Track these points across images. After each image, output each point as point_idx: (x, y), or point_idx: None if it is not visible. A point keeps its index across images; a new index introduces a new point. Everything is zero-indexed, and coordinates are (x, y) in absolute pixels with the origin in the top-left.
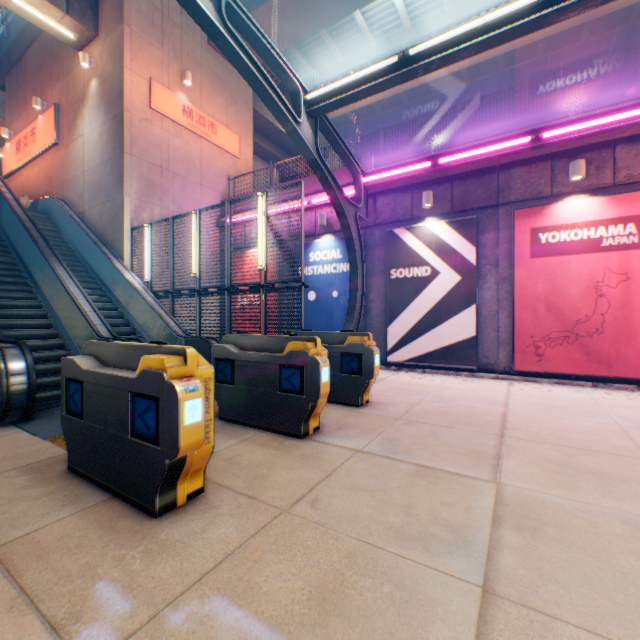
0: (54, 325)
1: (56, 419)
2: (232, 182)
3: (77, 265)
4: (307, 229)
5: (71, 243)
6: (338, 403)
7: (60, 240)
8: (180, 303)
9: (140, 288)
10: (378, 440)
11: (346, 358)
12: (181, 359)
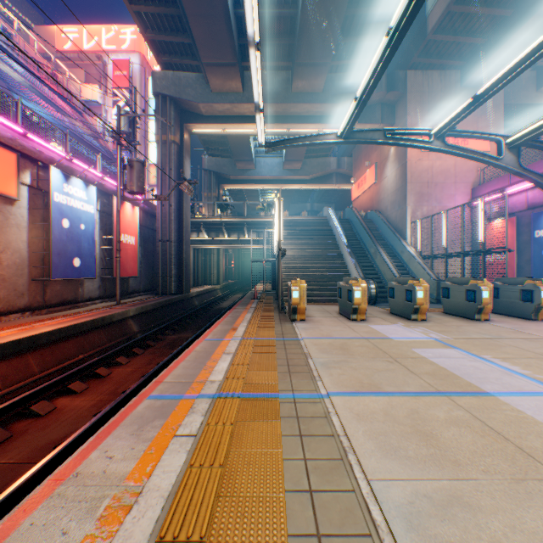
0: (377, 273)
1: (382, 305)
2: (480, 172)
3: (384, 244)
4: (541, 200)
5: (381, 233)
6: (518, 318)
7: (376, 232)
8: (438, 261)
9: (413, 255)
10: (513, 326)
11: (523, 293)
12: (417, 281)
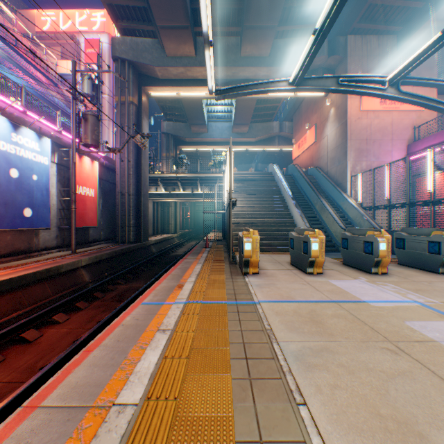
0: (321, 223)
1: (330, 255)
2: (415, 129)
3: (325, 197)
4: None
5: (321, 187)
6: None
7: (317, 186)
8: (376, 212)
9: (355, 206)
10: None
11: None
12: (378, 232)
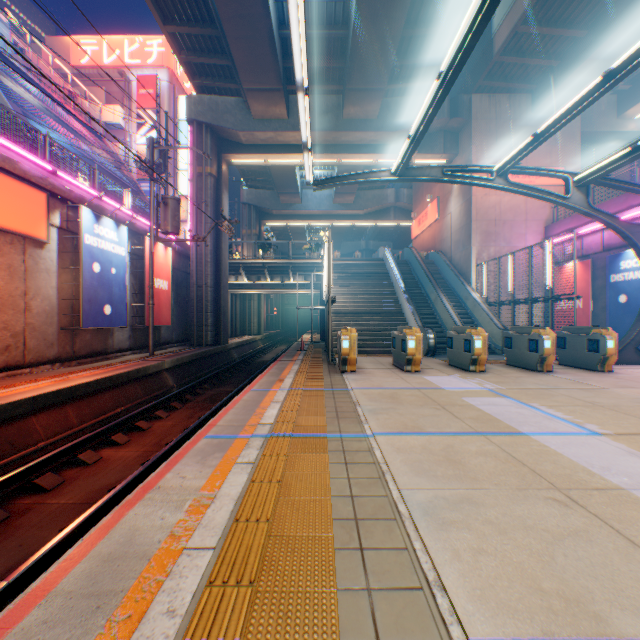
0: (438, 322)
1: (442, 357)
2: (554, 208)
3: (447, 289)
4: (617, 241)
5: (443, 277)
6: (584, 369)
7: (438, 276)
8: (507, 308)
9: (478, 301)
10: (575, 377)
11: (589, 342)
12: (475, 330)
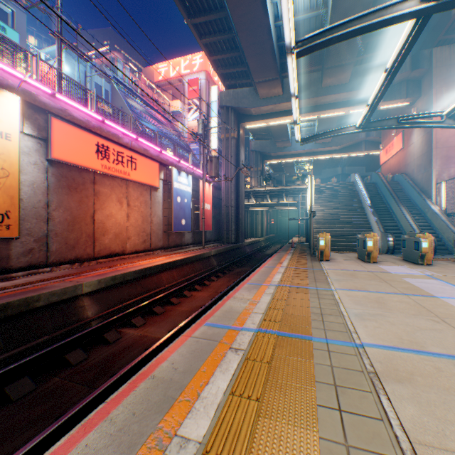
0: (399, 229)
1: (399, 255)
2: None
3: (409, 203)
4: None
5: (406, 194)
6: None
7: (402, 193)
8: None
9: (437, 212)
10: None
11: None
12: (422, 235)
